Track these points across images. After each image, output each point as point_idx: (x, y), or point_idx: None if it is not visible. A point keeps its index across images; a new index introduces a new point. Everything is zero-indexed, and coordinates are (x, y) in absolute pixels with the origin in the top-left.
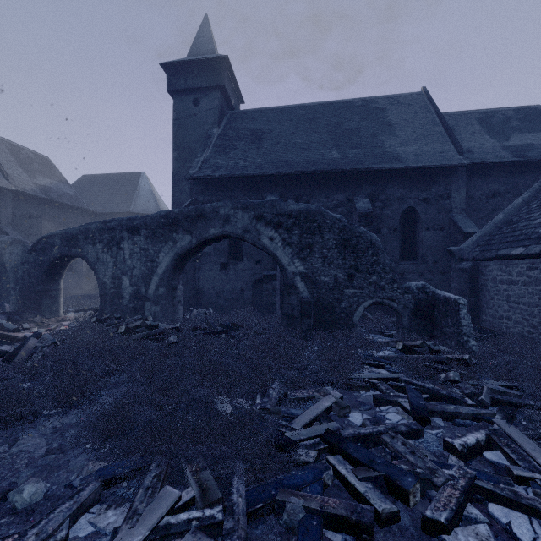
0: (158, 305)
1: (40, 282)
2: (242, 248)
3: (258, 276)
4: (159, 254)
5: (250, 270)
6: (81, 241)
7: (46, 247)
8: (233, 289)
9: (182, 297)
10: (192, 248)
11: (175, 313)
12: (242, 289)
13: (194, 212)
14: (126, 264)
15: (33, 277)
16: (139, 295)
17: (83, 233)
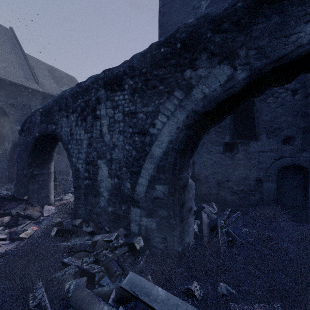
0: (153, 217)
1: (26, 166)
2: (254, 121)
3: (287, 161)
4: (154, 119)
5: (273, 152)
6: (56, 113)
7: (30, 126)
8: (243, 178)
9: (192, 201)
10: (230, 97)
11: (184, 233)
12: (258, 179)
13: (243, 0)
14: (103, 141)
15: (23, 160)
16: (121, 193)
17: (57, 103)
